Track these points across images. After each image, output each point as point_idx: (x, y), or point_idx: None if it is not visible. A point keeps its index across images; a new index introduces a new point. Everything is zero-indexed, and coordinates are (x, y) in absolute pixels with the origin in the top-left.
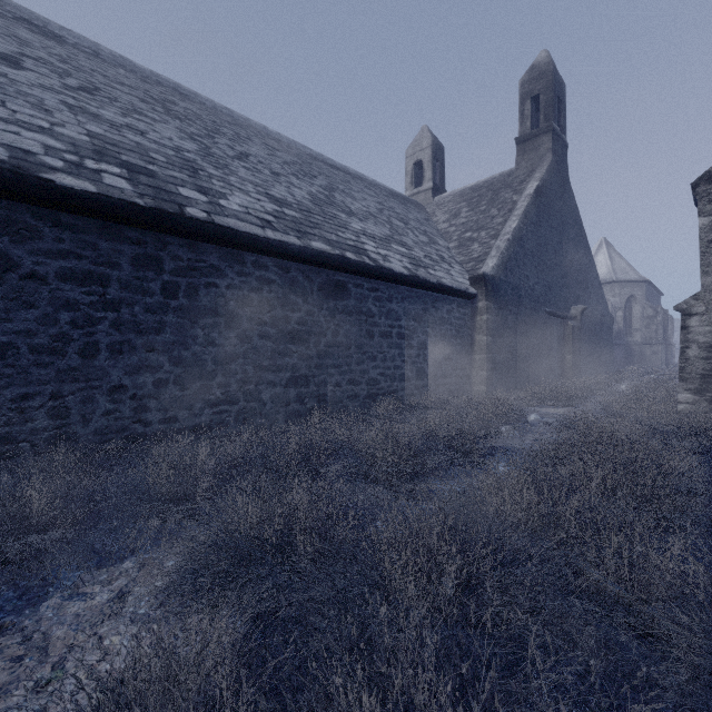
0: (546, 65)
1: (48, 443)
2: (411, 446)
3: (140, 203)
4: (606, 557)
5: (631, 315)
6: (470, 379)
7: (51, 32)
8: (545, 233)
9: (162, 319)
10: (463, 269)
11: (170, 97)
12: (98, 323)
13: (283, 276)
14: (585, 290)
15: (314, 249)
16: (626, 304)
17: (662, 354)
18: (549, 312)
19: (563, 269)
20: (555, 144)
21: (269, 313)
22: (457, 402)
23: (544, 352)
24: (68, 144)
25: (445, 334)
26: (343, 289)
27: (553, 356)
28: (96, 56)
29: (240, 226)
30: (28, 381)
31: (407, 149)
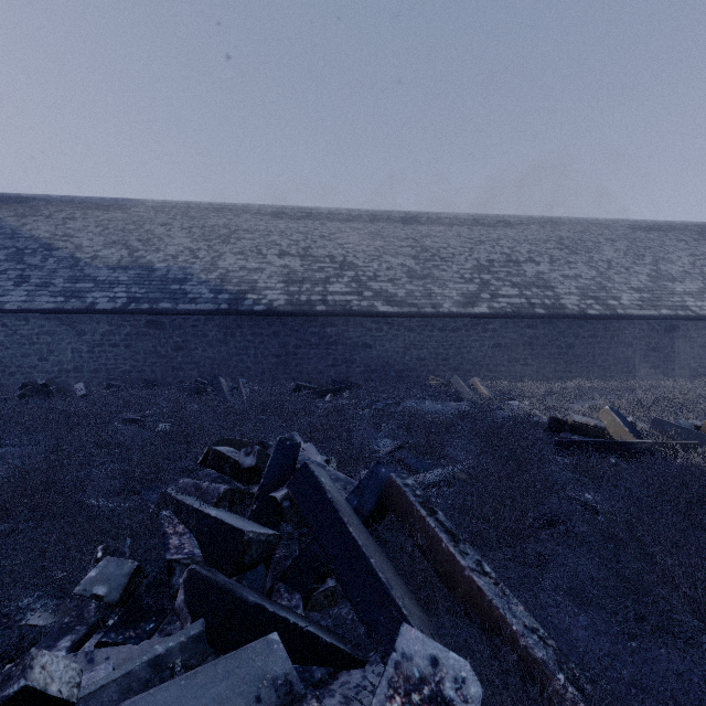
0: None
1: (585, 379)
2: None
3: (607, 313)
4: None
5: None
6: None
7: (506, 221)
8: None
9: (610, 346)
10: None
11: (556, 232)
12: (595, 348)
13: (648, 326)
14: None
15: (663, 315)
16: None
17: None
18: None
19: None
20: None
21: (643, 341)
22: None
23: None
24: (577, 296)
25: None
26: (676, 328)
27: None
28: (521, 223)
29: (634, 312)
30: (582, 363)
31: None
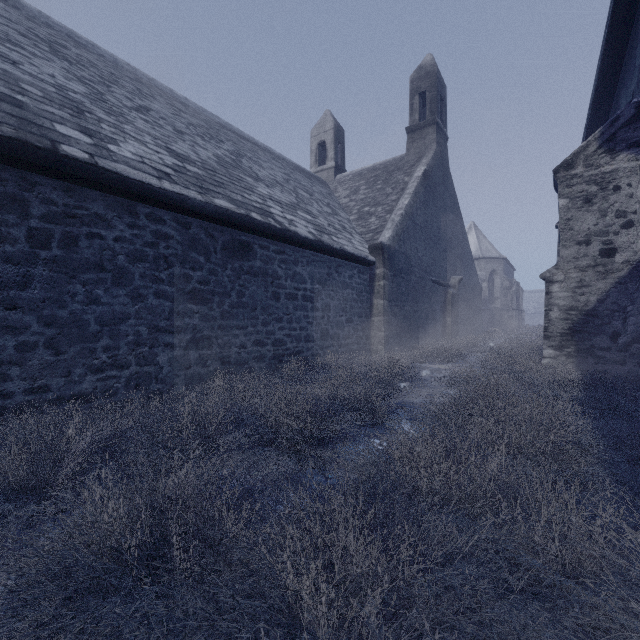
0: (431, 66)
1: None
2: (316, 409)
3: None
4: (537, 535)
5: (493, 286)
6: (369, 340)
7: None
8: (431, 211)
9: (29, 272)
10: (362, 239)
11: (61, 41)
12: None
13: (182, 232)
14: (461, 263)
15: (217, 206)
16: (490, 277)
17: (516, 318)
18: (434, 280)
19: (445, 244)
20: (439, 135)
21: (167, 270)
22: (358, 360)
23: (430, 315)
24: None
25: (347, 297)
26: (248, 250)
27: (437, 319)
28: None
29: (131, 173)
30: None
31: (312, 130)
